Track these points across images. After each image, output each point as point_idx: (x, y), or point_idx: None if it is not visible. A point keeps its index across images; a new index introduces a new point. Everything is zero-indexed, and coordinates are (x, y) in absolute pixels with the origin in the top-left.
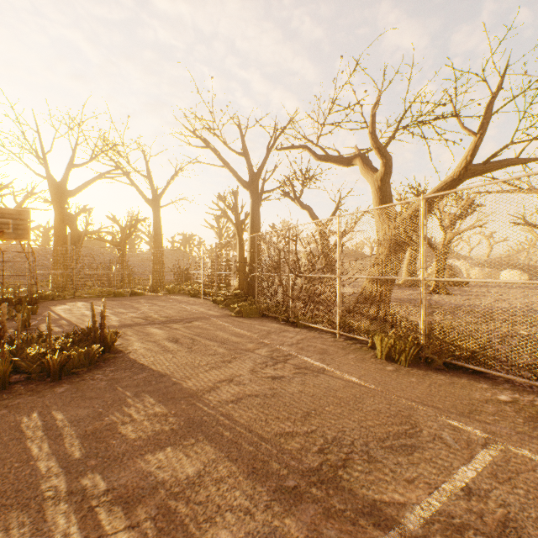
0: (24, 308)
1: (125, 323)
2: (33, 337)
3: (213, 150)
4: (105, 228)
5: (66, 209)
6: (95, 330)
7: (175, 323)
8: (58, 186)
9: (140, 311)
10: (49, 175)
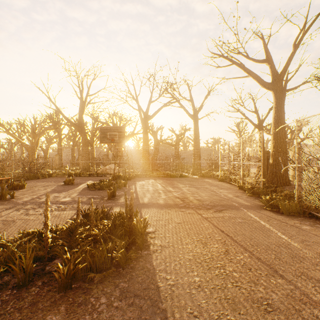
0: (120, 183)
1: (167, 202)
2: (98, 212)
3: (237, 65)
4: (169, 137)
5: (152, 129)
6: (128, 219)
7: (205, 209)
8: (144, 114)
9: (181, 191)
10: (139, 108)
